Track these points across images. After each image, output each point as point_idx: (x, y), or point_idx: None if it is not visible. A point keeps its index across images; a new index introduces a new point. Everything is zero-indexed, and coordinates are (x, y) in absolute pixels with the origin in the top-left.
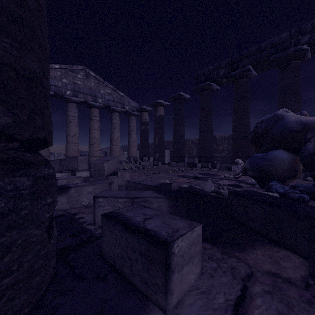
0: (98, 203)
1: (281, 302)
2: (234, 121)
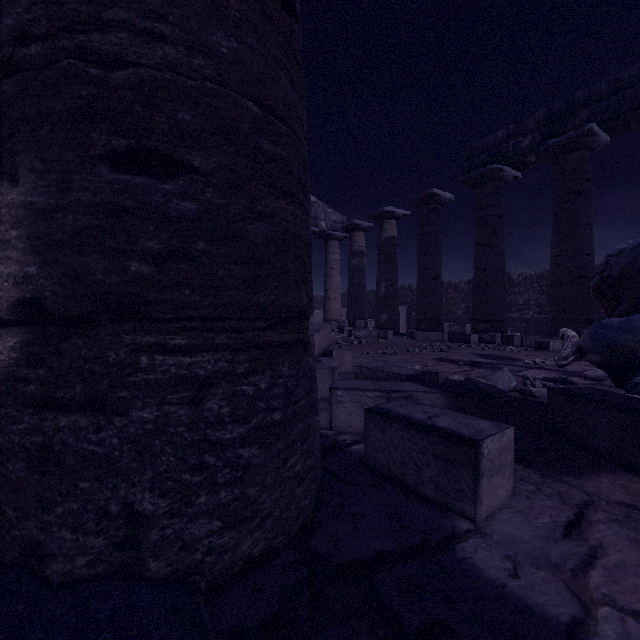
0: (336, 397)
1: (635, 531)
2: (555, 245)
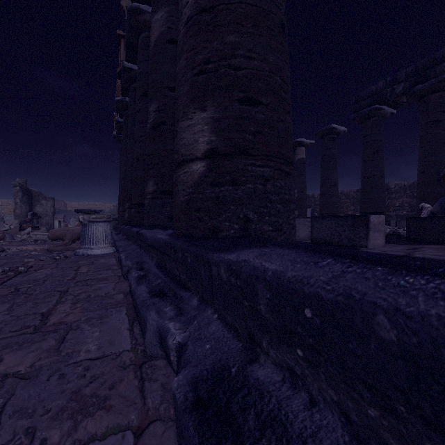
0: None
1: (440, 250)
2: (421, 158)
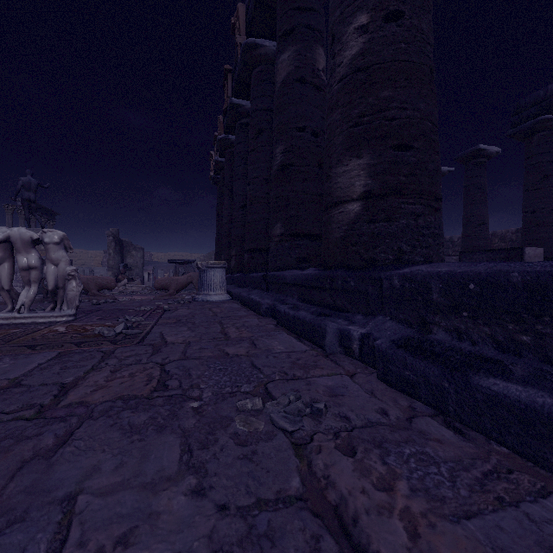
0: None
1: None
2: None
